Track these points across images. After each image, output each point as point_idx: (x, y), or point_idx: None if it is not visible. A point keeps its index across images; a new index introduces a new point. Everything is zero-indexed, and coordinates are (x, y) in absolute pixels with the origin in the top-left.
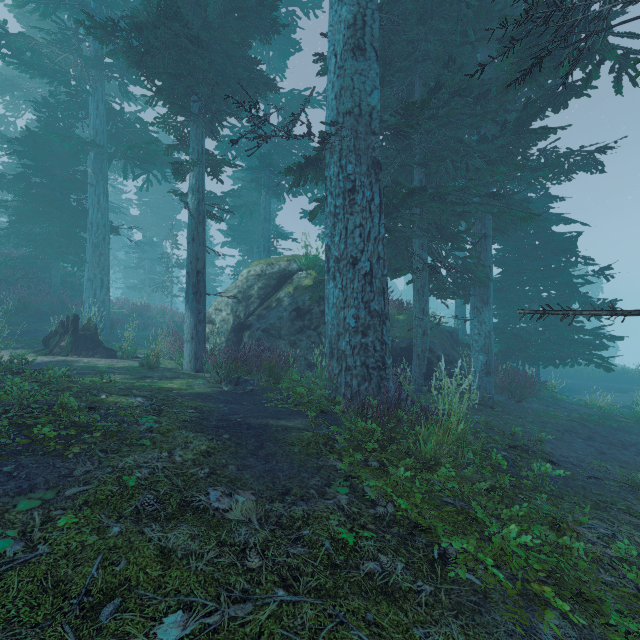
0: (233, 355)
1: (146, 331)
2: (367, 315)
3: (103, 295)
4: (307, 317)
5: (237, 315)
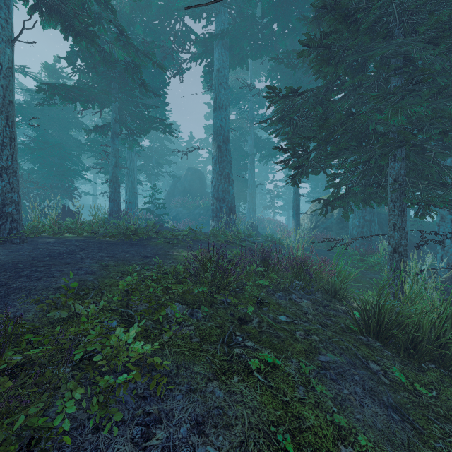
0: (312, 235)
1: (264, 230)
2: (363, 221)
3: (253, 214)
4: (345, 222)
5: (312, 222)
